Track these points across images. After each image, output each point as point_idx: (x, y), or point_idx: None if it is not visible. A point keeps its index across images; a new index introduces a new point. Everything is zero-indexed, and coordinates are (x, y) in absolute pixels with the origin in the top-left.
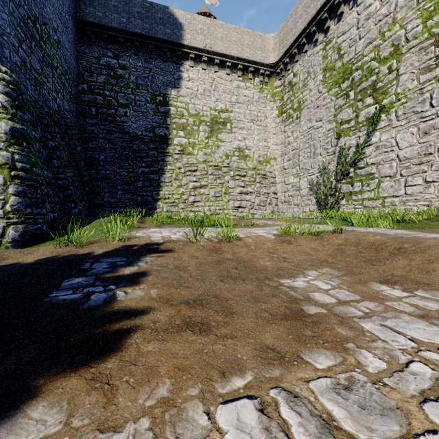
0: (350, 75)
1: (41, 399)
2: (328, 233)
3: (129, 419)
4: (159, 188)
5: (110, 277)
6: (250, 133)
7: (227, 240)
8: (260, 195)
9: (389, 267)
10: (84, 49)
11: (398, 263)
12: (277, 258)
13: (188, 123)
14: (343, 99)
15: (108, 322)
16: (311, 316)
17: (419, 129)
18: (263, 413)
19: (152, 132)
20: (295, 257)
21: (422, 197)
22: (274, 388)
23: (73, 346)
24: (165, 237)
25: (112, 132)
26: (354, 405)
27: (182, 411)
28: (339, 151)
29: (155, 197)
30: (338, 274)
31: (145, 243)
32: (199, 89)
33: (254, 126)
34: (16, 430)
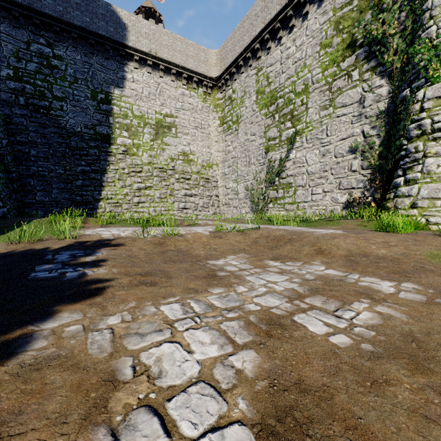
0: (275, 100)
1: (64, 312)
2: (250, 230)
3: (117, 312)
4: (101, 188)
5: (75, 263)
6: (194, 139)
7: (170, 236)
8: (203, 198)
9: (280, 251)
10: (9, 30)
11: (286, 248)
12: (209, 248)
13: (133, 124)
14: (271, 119)
15: (87, 285)
16: (220, 276)
17: (320, 152)
18: (182, 305)
19: (93, 130)
20: (222, 247)
21: (321, 203)
22: (189, 299)
23: (69, 295)
24: (115, 235)
25: (45, 125)
26: (224, 300)
27: (144, 309)
28: (268, 162)
29: (96, 197)
30: (248, 256)
31: (97, 239)
32: (144, 91)
33: (198, 133)
34: (58, 320)
